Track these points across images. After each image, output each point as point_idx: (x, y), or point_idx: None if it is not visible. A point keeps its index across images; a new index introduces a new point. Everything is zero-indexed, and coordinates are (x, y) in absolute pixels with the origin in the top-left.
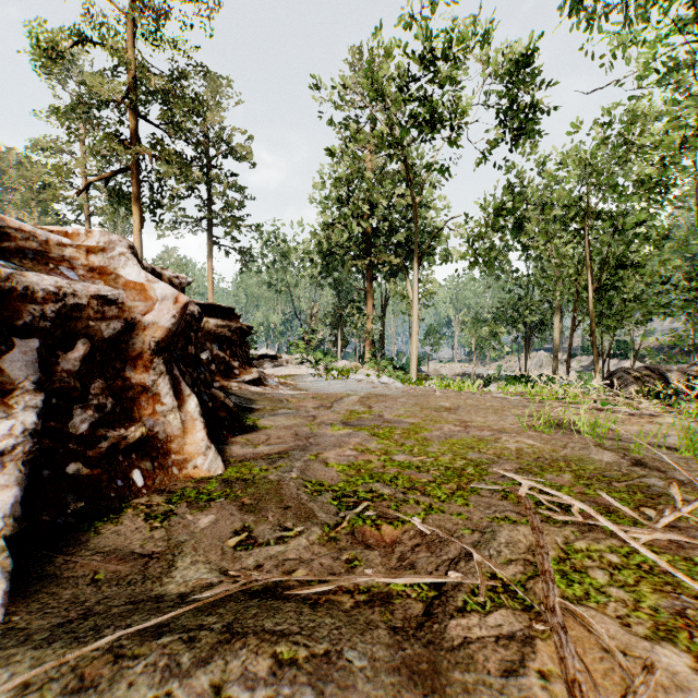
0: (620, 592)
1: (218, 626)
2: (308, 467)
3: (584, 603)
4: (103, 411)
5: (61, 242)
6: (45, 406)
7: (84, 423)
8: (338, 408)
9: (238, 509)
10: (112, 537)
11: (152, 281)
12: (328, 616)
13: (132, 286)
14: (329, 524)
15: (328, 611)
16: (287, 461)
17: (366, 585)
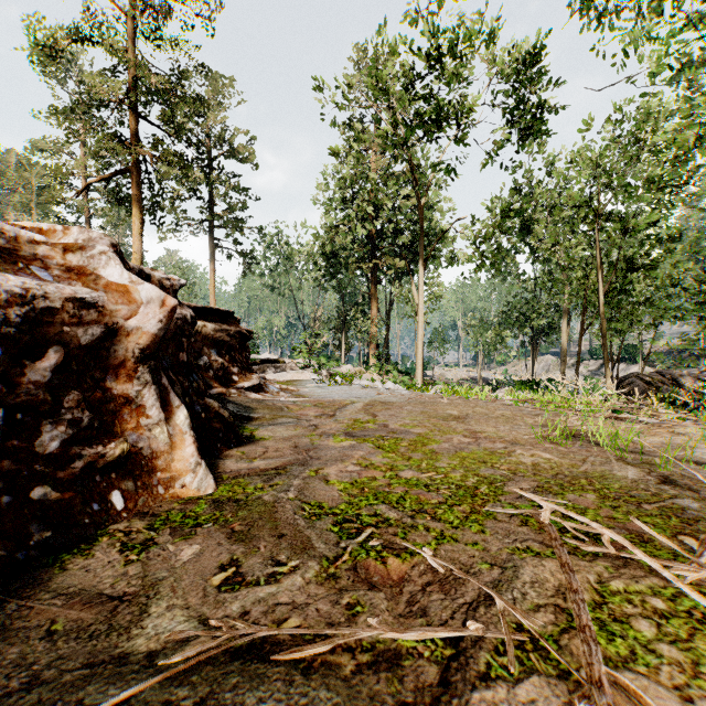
0: (672, 650)
1: (189, 702)
2: (306, 485)
3: (631, 667)
4: (78, 427)
5: (34, 239)
6: (8, 422)
7: (54, 441)
8: (341, 417)
9: (226, 538)
10: (80, 574)
11: (136, 283)
12: (324, 687)
13: (114, 288)
14: (329, 556)
15: (324, 679)
16: (284, 479)
17: (370, 639)
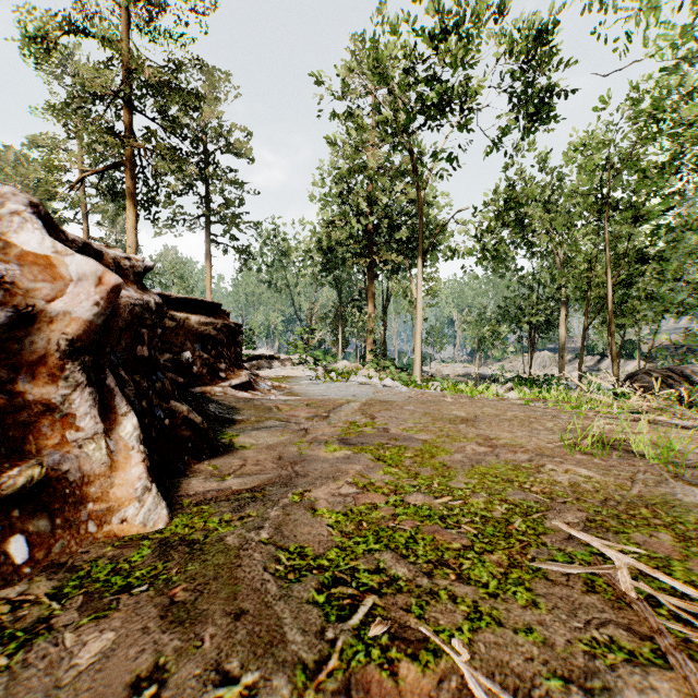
0: None
1: None
2: (286, 518)
3: None
4: None
5: None
6: None
7: None
8: (335, 419)
9: (159, 616)
10: None
11: (62, 253)
12: None
13: (32, 259)
14: (307, 660)
15: None
16: (259, 507)
17: None
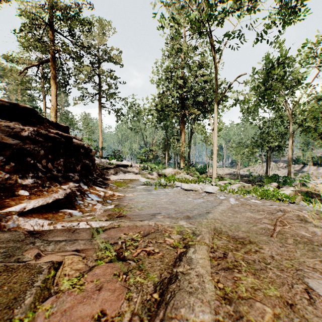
0: None
1: None
2: None
3: None
4: None
5: None
6: None
7: None
8: None
9: None
10: None
11: None
12: None
13: None
14: None
15: None
16: None
17: None
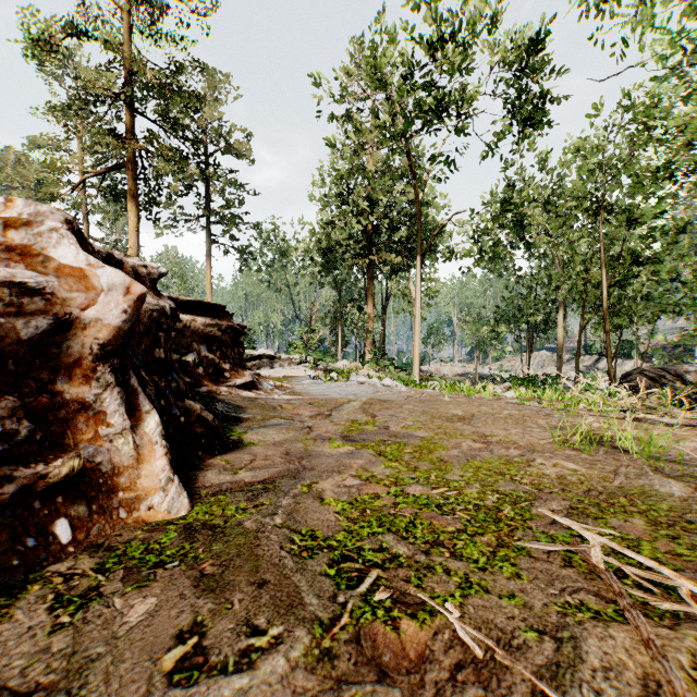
0: None
1: None
2: (297, 506)
3: None
4: (11, 441)
5: None
6: None
7: None
8: (338, 417)
9: (192, 586)
10: None
11: (94, 266)
12: None
13: (68, 271)
14: (322, 618)
15: None
16: (271, 497)
17: None
